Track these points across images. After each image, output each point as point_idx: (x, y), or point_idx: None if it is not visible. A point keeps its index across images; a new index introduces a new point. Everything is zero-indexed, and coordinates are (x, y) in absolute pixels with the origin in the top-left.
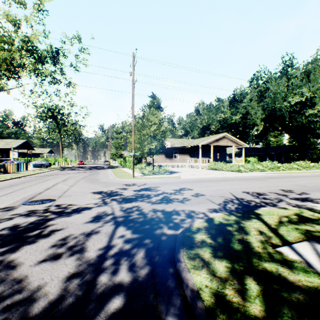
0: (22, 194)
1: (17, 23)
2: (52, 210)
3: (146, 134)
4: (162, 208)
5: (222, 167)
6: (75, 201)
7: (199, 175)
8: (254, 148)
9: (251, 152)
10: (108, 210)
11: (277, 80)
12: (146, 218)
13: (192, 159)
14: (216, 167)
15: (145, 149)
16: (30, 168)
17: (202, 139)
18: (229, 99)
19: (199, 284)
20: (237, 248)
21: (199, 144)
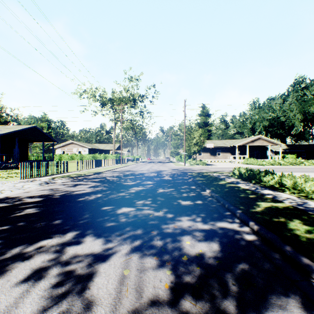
0: (145, 168)
1: (128, 90)
2: (160, 170)
3: (192, 142)
4: (190, 171)
5: (253, 162)
6: (164, 170)
7: (224, 166)
8: (308, 145)
9: (301, 149)
10: (175, 171)
11: (312, 87)
12: (185, 172)
13: (231, 156)
14: (248, 162)
15: (192, 150)
16: (127, 161)
17: (242, 140)
18: (281, 97)
19: (189, 174)
20: (200, 173)
21: (235, 145)
